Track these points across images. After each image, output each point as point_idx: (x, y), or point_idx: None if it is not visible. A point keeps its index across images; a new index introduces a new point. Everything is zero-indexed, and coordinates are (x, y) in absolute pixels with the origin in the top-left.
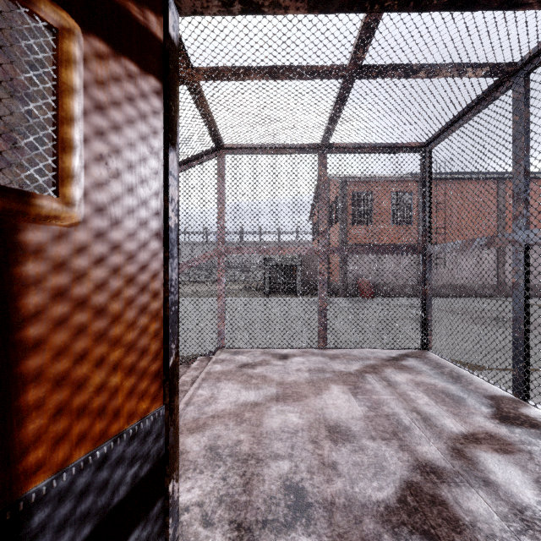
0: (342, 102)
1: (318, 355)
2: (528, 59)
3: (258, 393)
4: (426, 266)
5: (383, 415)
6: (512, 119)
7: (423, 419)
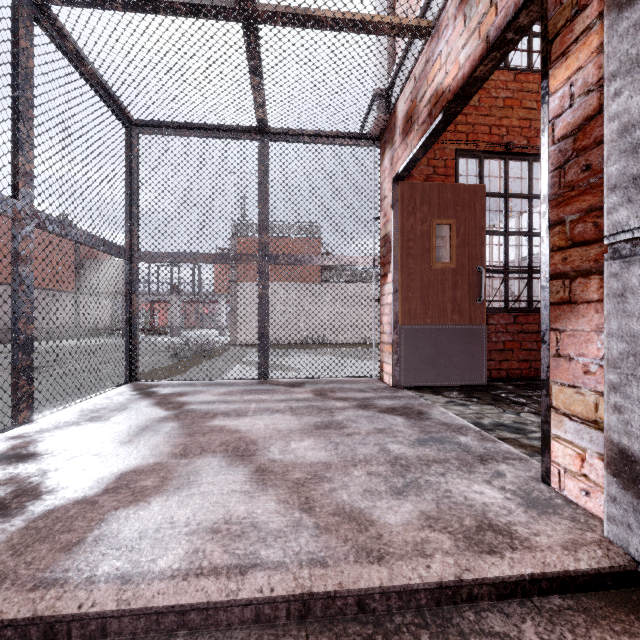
0: (192, 13)
1: (62, 427)
2: (276, 132)
3: (216, 472)
4: (133, 276)
5: (292, 409)
6: (259, 166)
7: (298, 400)
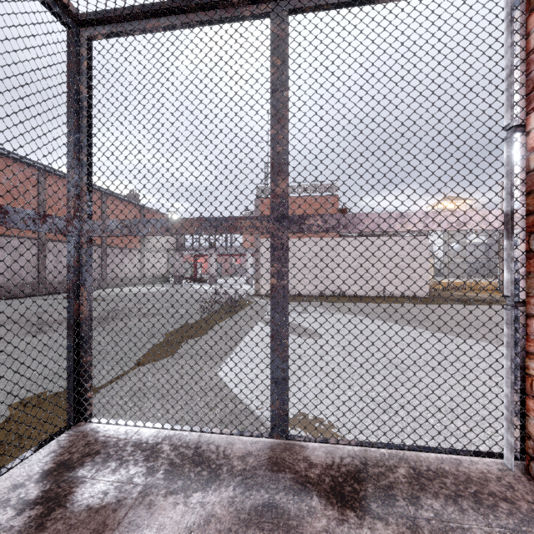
0: None
1: None
2: None
3: None
4: (81, 259)
5: None
6: (272, 60)
7: None
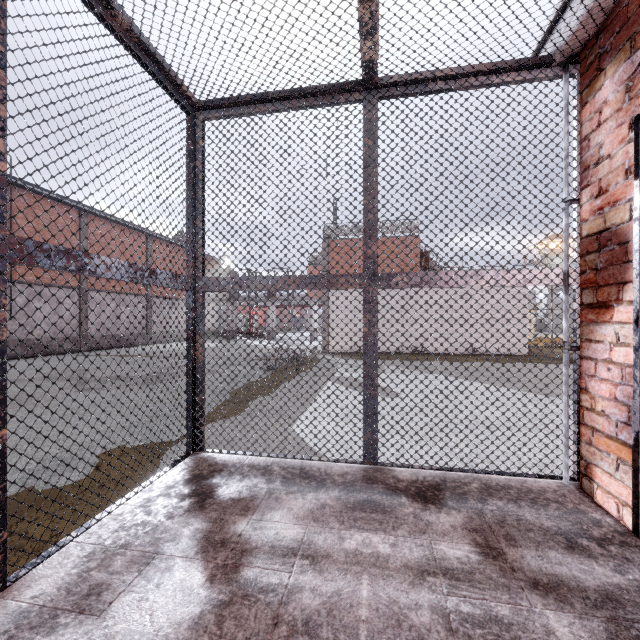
0: None
1: None
2: (391, 83)
3: None
4: (197, 311)
5: (453, 639)
6: (364, 141)
7: (451, 578)
